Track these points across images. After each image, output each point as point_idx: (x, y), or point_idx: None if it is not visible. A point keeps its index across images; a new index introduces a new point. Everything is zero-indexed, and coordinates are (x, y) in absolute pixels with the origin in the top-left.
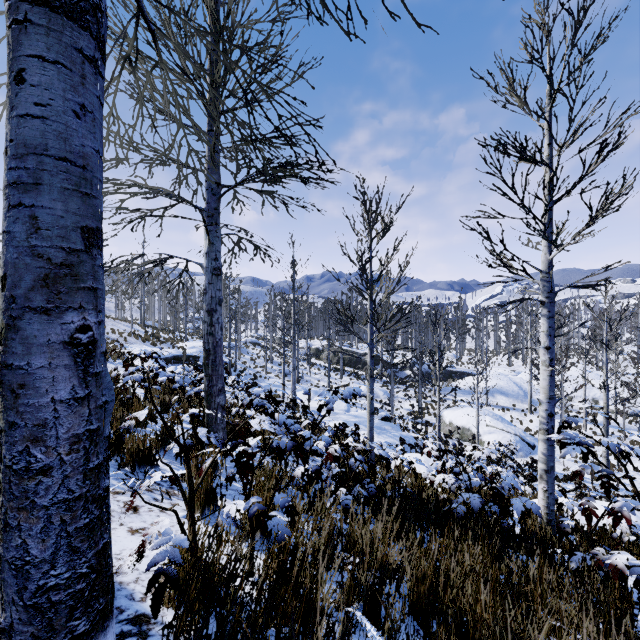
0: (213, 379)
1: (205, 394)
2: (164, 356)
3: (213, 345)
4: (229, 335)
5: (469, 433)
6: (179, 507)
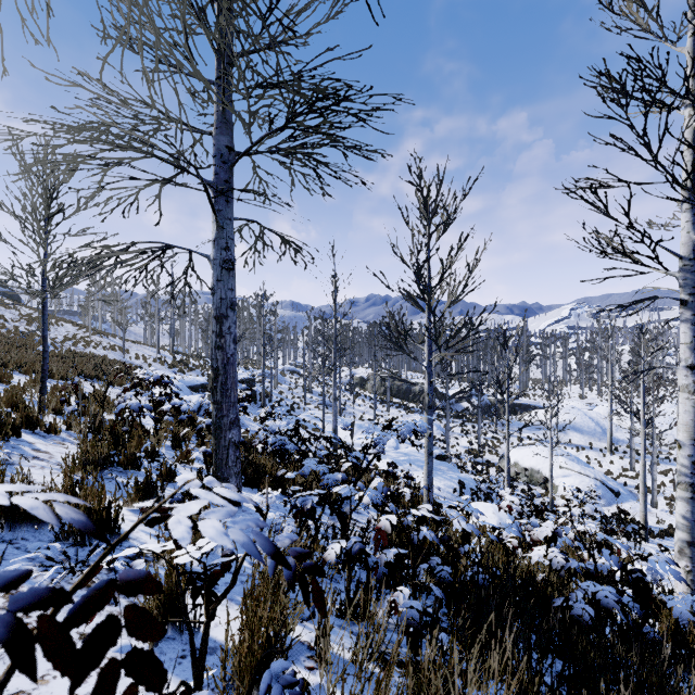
0: (223, 407)
1: (213, 427)
2: (190, 384)
3: (223, 362)
4: (263, 361)
5: (539, 476)
6: (123, 622)
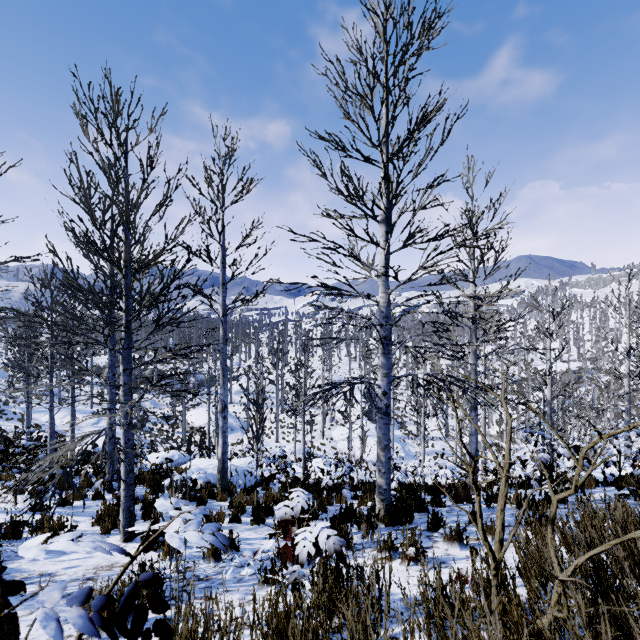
0: None
1: None
2: None
3: None
4: None
5: (195, 426)
6: None
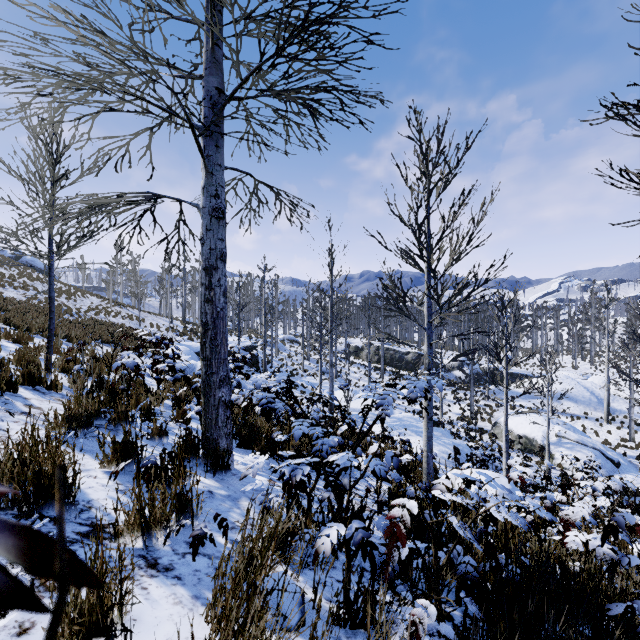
0: (212, 364)
1: (202, 385)
2: (198, 350)
3: (212, 316)
4: (264, 330)
5: (534, 444)
6: None
